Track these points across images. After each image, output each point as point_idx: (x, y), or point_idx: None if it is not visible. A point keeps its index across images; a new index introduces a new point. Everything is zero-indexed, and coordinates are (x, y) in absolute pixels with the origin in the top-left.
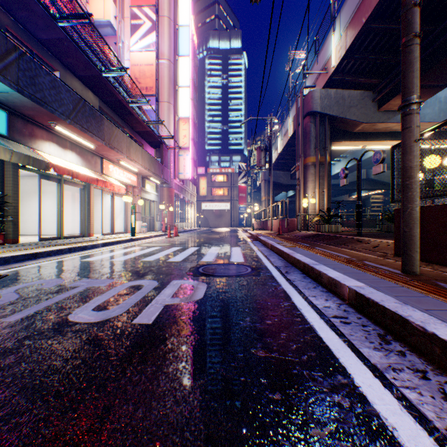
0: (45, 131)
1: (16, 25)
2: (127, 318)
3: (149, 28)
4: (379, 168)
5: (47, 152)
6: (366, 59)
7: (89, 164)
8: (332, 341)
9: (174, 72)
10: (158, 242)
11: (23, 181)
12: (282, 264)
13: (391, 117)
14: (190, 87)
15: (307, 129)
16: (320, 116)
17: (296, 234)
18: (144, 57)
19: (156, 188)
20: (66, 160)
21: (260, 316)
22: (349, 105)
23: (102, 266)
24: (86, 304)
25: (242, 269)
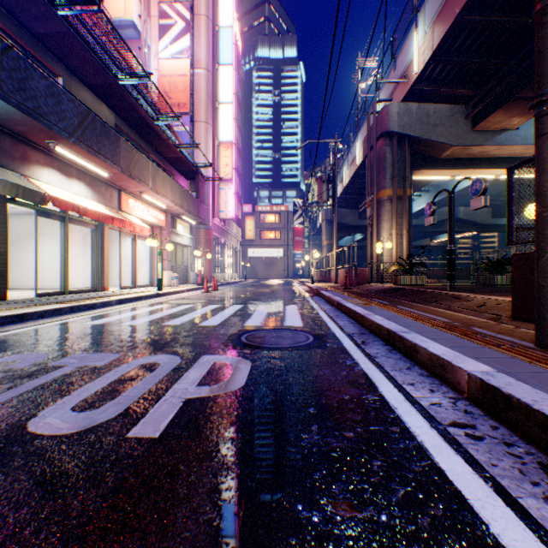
0: (43, 154)
1: (3, 14)
2: (121, 427)
3: (182, 30)
4: (480, 202)
5: (46, 181)
6: (458, 63)
7: (102, 198)
8: (465, 480)
9: (213, 85)
10: (191, 297)
11: (20, 221)
12: (355, 330)
13: (489, 139)
14: (233, 104)
15: (381, 154)
16: (398, 137)
17: (368, 287)
18: (176, 66)
19: (191, 230)
20: (71, 193)
21: (333, 421)
22: (435, 124)
23: (109, 332)
24: (65, 399)
25: (301, 338)
